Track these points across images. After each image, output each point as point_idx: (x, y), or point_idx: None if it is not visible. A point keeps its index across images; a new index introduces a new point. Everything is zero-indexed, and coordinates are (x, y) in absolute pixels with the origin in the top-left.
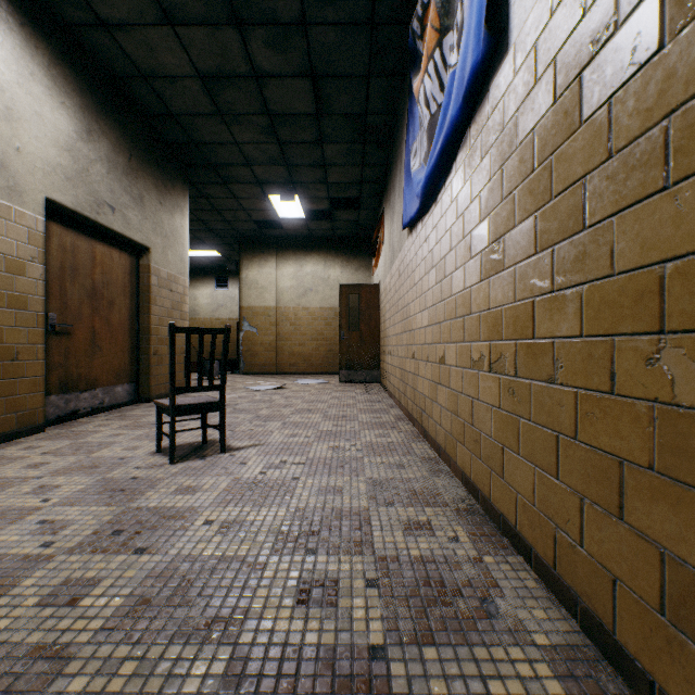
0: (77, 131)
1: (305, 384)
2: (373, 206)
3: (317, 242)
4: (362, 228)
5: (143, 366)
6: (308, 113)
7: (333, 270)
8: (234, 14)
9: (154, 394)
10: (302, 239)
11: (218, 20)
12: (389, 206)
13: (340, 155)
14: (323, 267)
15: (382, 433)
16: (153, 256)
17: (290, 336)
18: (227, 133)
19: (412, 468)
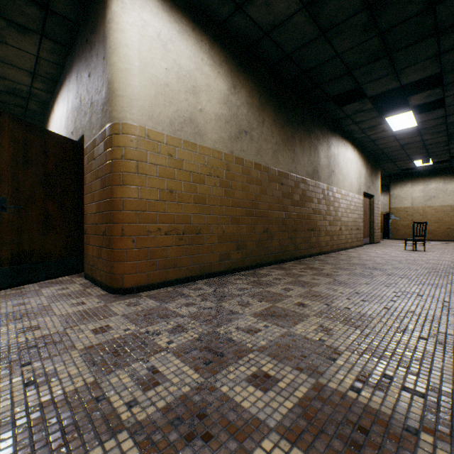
0: (365, 172)
1: (434, 243)
2: None
3: (438, 171)
4: None
5: (371, 232)
6: (443, 141)
7: (450, 185)
8: (419, 135)
9: (374, 242)
10: (427, 171)
11: (413, 136)
12: None
13: None
14: (441, 184)
15: None
16: (374, 198)
17: (419, 221)
18: (402, 152)
19: None
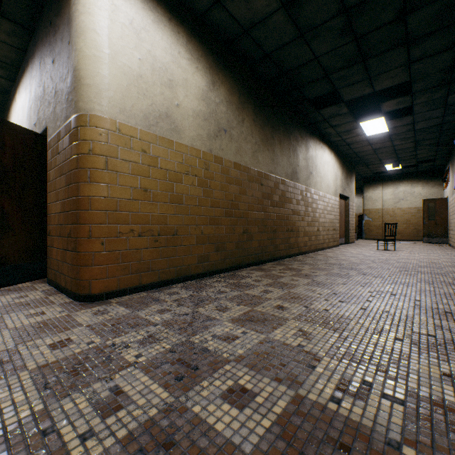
0: (341, 174)
1: (403, 243)
2: (443, 159)
3: (406, 175)
4: (435, 166)
5: (346, 233)
6: (411, 147)
7: (416, 188)
8: (390, 140)
9: (349, 242)
10: (396, 175)
11: (385, 141)
12: (451, 169)
13: (424, 151)
14: (409, 187)
15: (444, 252)
16: (349, 199)
17: (389, 222)
18: (375, 156)
19: (451, 255)
